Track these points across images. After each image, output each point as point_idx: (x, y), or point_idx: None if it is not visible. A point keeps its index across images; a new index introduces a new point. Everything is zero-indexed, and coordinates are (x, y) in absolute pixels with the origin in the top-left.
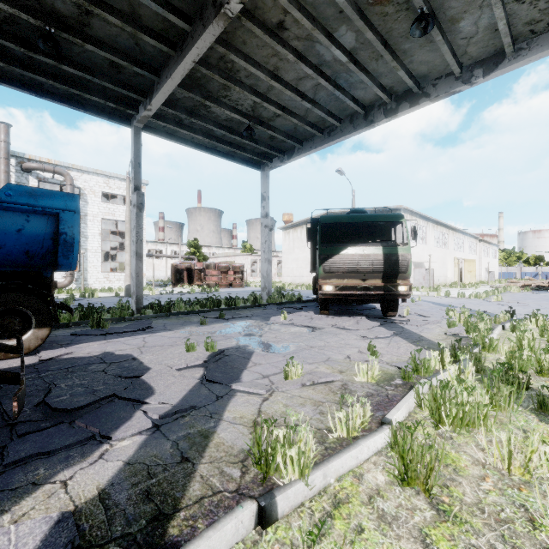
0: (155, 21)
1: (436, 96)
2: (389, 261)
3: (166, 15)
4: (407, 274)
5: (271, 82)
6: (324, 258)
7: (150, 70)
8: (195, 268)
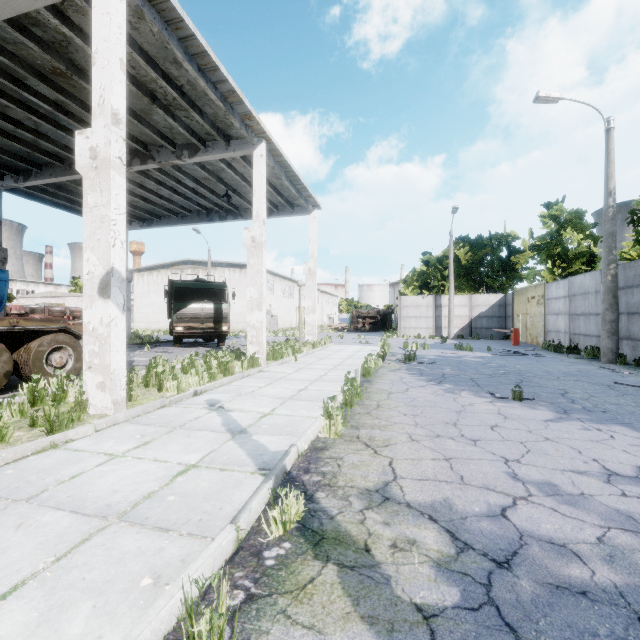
0: (51, 148)
1: (246, 218)
2: (217, 312)
3: (65, 153)
4: (228, 320)
5: (138, 189)
6: (177, 310)
7: (33, 165)
8: (12, 312)
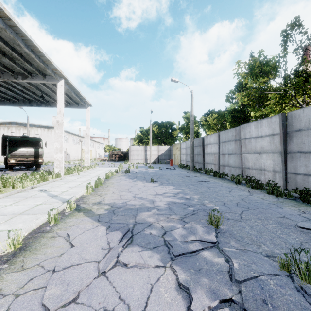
0: None
1: (53, 107)
2: (36, 153)
3: None
4: (42, 156)
5: None
6: (11, 151)
7: None
8: None
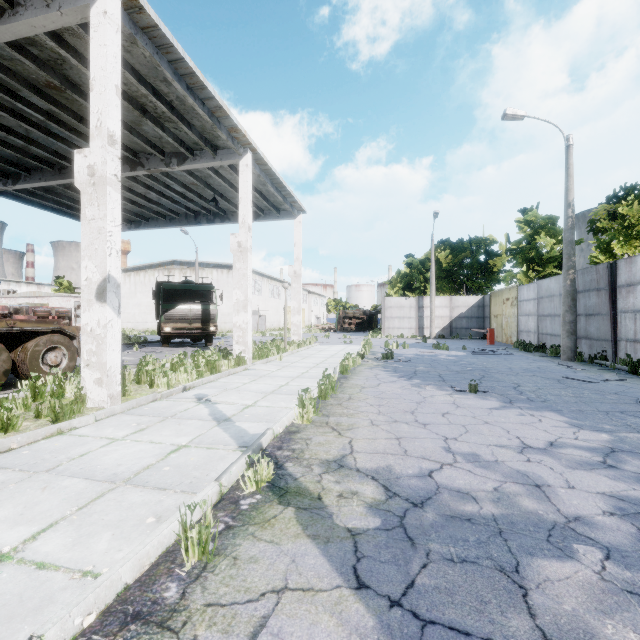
0: (41, 154)
1: (233, 222)
2: (205, 313)
3: (55, 159)
4: (215, 320)
5: (126, 193)
6: (165, 311)
7: (23, 169)
8: None
